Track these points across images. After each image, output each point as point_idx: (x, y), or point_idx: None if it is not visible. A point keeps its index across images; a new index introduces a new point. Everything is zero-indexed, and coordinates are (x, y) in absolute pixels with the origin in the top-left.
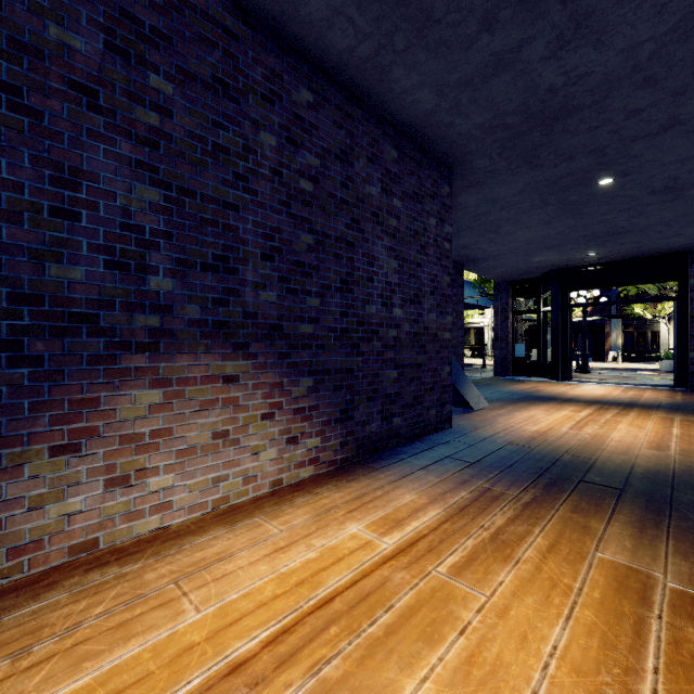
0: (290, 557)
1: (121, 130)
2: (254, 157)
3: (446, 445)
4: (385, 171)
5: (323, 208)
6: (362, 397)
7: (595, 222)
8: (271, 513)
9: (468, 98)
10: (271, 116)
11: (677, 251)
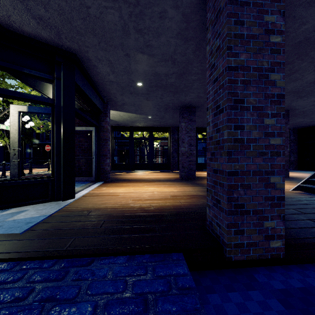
0: None
1: None
2: None
3: None
4: None
5: None
6: None
7: None
8: None
9: None
10: None
11: (108, 98)
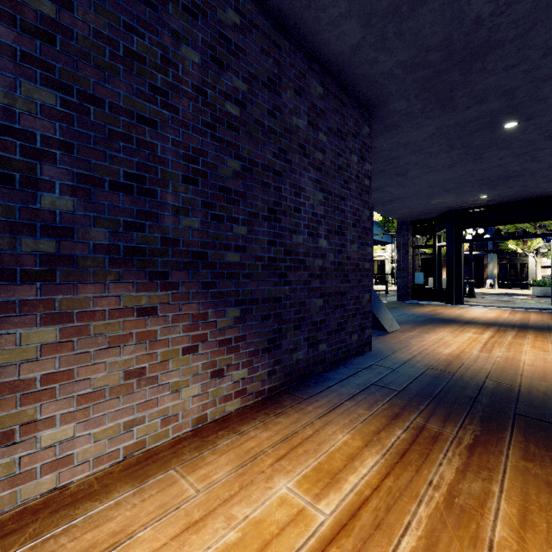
0: (203, 541)
1: (1, 13)
2: (174, 72)
3: (369, 369)
4: (311, 106)
5: (250, 135)
6: (290, 325)
7: (492, 167)
8: (190, 462)
9: (394, 30)
10: (194, 31)
11: None
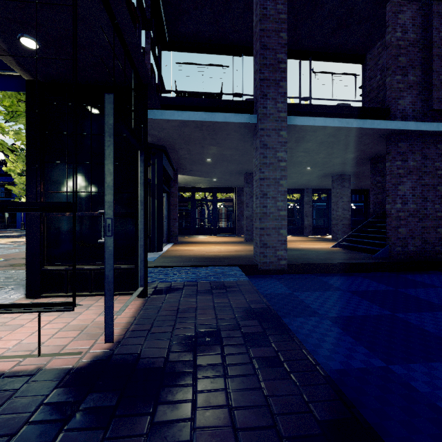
0: None
1: None
2: None
3: None
4: None
5: None
6: None
7: None
8: None
9: None
10: None
11: (178, 167)
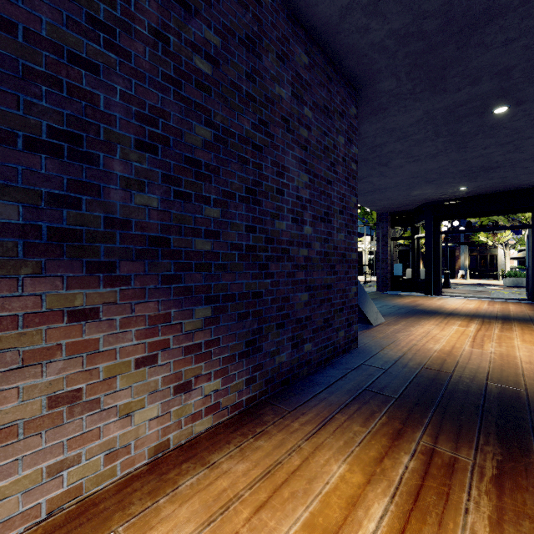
0: None
1: None
2: (124, 5)
3: (359, 371)
4: (296, 75)
5: (225, 99)
6: (271, 324)
7: (475, 157)
8: (138, 519)
9: None
10: None
11: (532, 186)
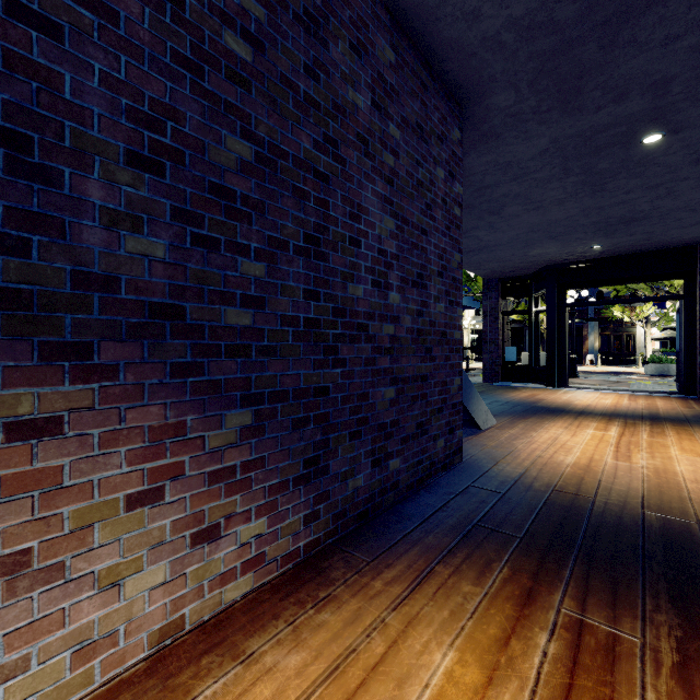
0: None
1: None
2: None
3: (465, 496)
4: (377, 77)
5: (272, 101)
6: (342, 433)
7: (615, 204)
8: None
9: None
10: None
11: (685, 244)
